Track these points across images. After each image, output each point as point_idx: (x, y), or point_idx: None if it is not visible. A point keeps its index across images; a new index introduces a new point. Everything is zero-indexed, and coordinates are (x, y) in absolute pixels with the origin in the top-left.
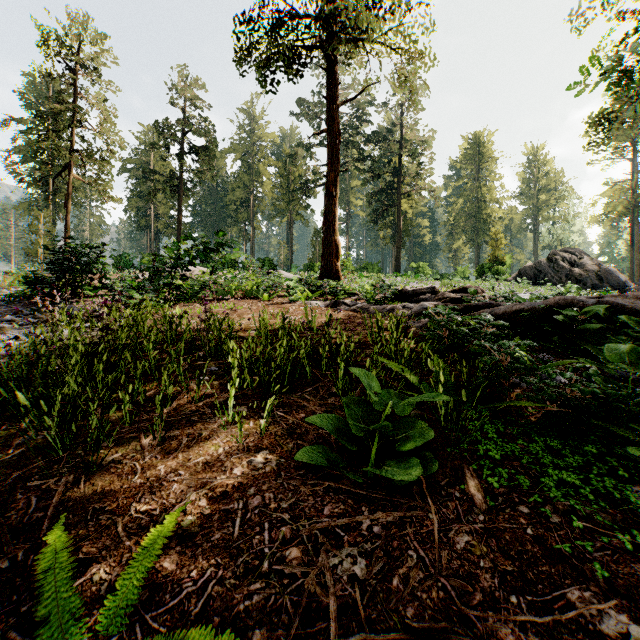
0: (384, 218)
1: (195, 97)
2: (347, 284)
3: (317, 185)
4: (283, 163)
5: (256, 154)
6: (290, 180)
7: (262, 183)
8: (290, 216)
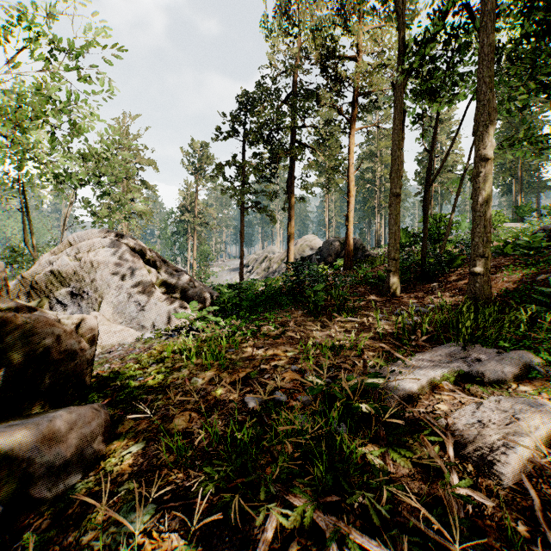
0: None
1: None
2: None
3: None
4: None
5: None
6: None
7: None
8: None
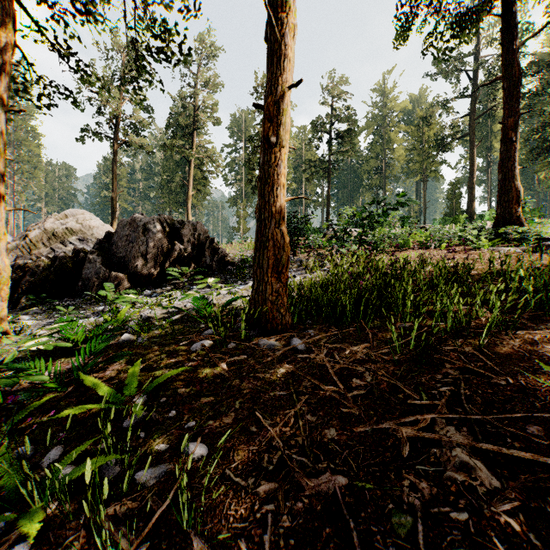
0: (545, 156)
1: (341, 92)
2: (536, 229)
3: (456, 138)
4: (416, 126)
5: (387, 125)
6: (423, 140)
7: (393, 149)
8: (423, 174)
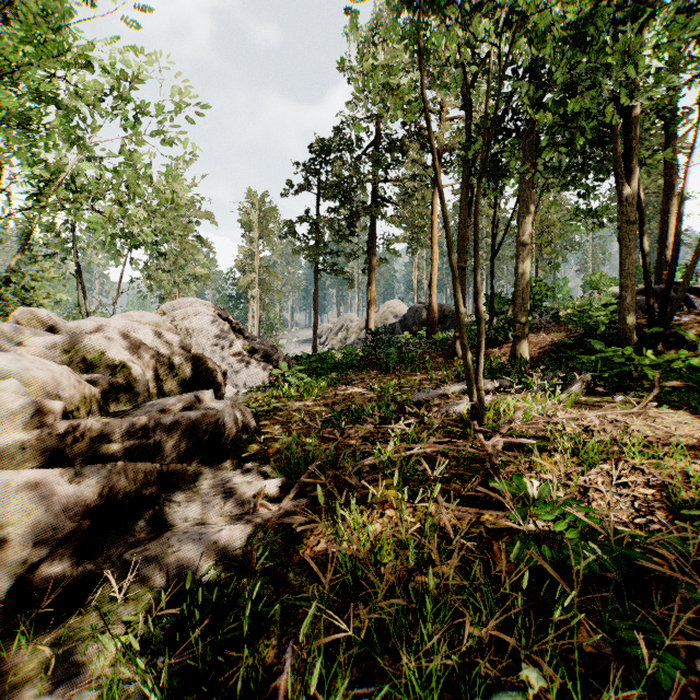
0: None
1: None
2: None
3: None
4: None
5: None
6: None
7: None
8: None
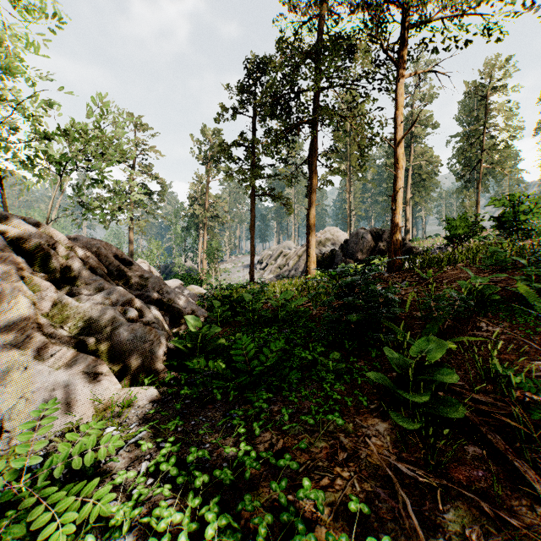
0: None
1: None
2: None
3: None
4: None
5: None
6: None
7: None
8: None
